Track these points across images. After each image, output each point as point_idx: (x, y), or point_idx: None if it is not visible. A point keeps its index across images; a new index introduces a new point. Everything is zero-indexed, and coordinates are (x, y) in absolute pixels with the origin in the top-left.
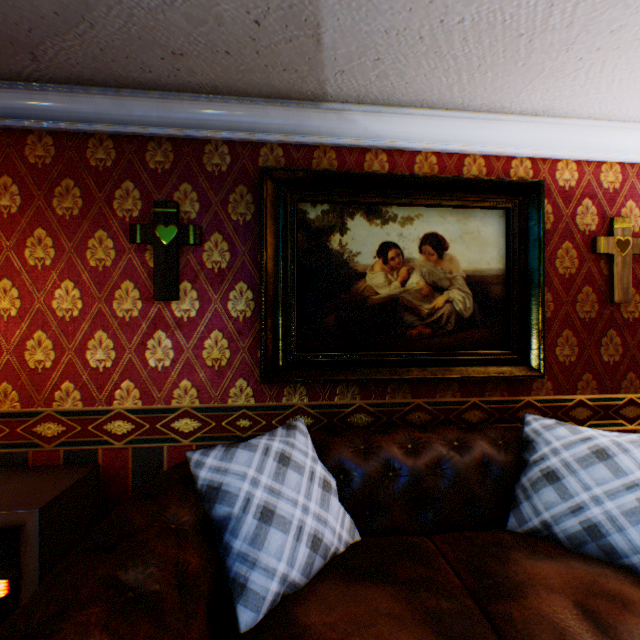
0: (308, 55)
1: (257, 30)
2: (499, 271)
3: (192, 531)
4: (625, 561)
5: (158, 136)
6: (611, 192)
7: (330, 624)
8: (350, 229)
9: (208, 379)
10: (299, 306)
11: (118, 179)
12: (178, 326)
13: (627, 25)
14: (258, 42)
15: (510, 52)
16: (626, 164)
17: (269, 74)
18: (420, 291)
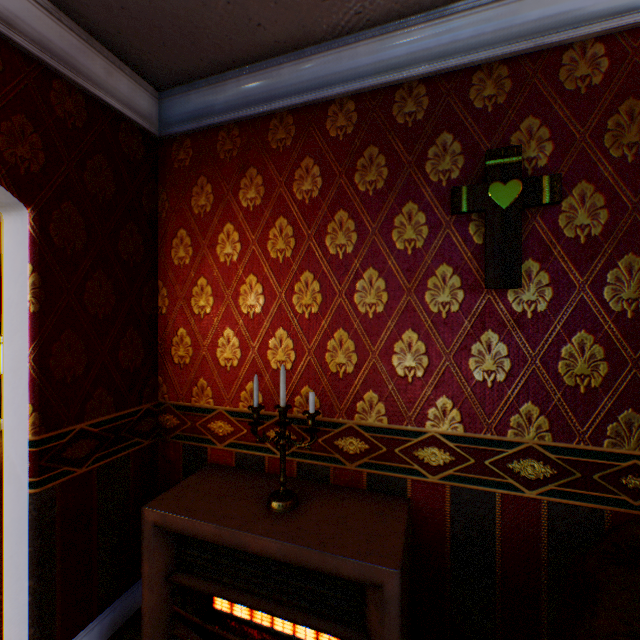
0: None
1: None
2: None
3: None
4: None
5: (487, 61)
6: None
7: None
8: None
9: (566, 405)
10: None
11: (430, 134)
12: (516, 325)
13: None
14: None
15: None
16: None
17: None
18: None
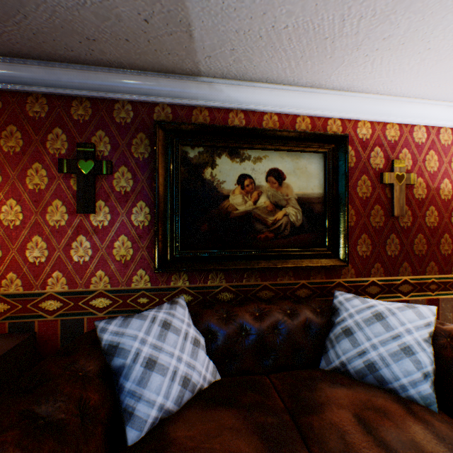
0: (184, 44)
1: (147, 26)
2: (320, 194)
3: (95, 377)
4: (390, 386)
5: (80, 96)
6: (393, 143)
7: (190, 436)
8: (218, 165)
9: (117, 270)
10: (182, 218)
11: (50, 126)
12: (95, 232)
13: (393, 35)
14: (148, 34)
15: (321, 49)
16: (402, 124)
17: (158, 56)
18: (266, 208)
